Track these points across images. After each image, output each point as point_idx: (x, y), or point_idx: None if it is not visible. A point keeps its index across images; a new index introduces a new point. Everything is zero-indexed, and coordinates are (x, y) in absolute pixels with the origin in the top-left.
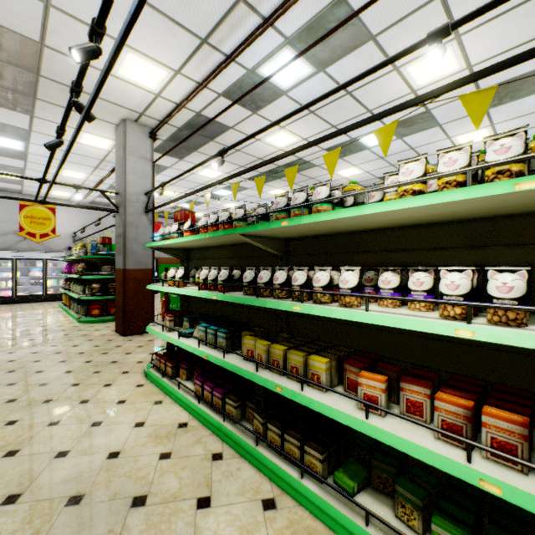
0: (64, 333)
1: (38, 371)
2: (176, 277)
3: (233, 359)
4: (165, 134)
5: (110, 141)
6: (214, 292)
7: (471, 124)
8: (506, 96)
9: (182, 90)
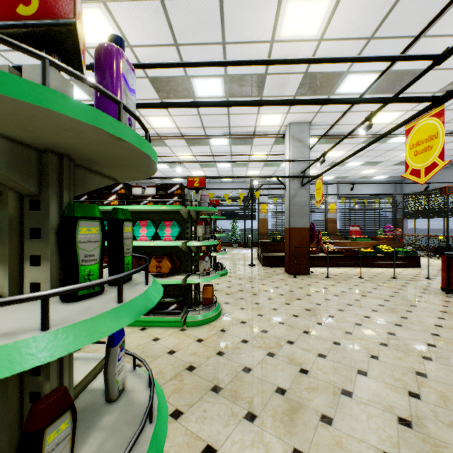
0: None
1: None
2: None
3: None
4: None
5: None
6: None
7: (197, 170)
8: (207, 166)
9: None
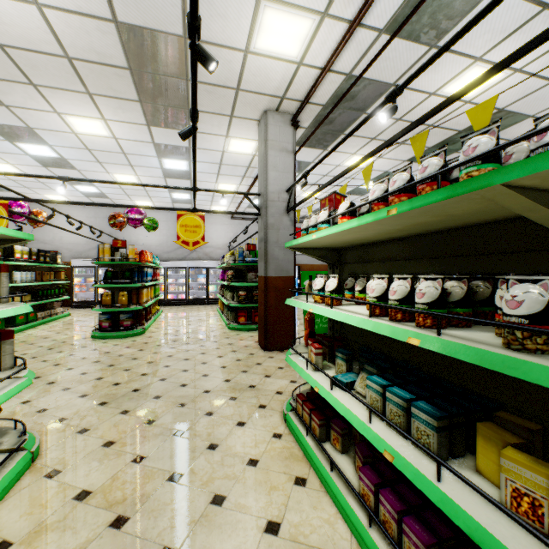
0: (214, 340)
1: (182, 384)
2: (326, 289)
3: (465, 493)
4: (307, 119)
5: (254, 143)
6: (409, 329)
7: None
8: None
9: (329, 44)
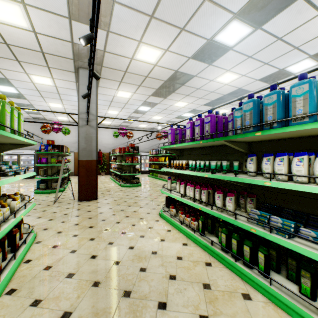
0: None
1: None
2: None
3: None
4: None
5: (228, 111)
6: None
7: None
8: None
9: None
